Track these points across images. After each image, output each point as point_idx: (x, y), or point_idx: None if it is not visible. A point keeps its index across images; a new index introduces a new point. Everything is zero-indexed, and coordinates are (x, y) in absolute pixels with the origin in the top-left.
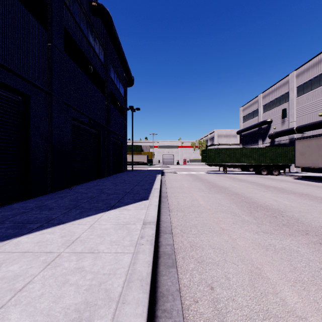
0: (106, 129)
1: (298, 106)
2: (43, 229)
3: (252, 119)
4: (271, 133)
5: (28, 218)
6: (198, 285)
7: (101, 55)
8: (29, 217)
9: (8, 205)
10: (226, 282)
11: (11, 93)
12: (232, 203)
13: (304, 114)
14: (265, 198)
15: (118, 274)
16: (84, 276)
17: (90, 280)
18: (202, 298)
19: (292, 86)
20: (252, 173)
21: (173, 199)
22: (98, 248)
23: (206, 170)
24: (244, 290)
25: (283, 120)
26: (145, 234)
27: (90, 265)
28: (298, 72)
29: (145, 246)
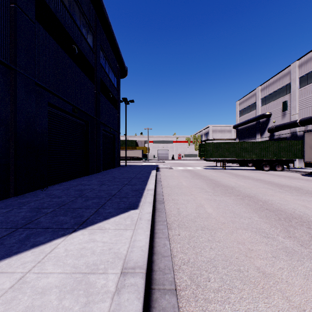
0: (95, 120)
1: (301, 98)
2: None
3: (250, 113)
4: (271, 127)
5: None
6: None
7: (90, 38)
8: None
9: None
10: None
11: None
12: (251, 212)
13: (307, 106)
14: (289, 203)
15: None
16: None
17: None
18: None
19: (294, 77)
20: (252, 169)
21: (171, 205)
22: None
23: (202, 165)
24: None
25: (283, 113)
26: None
27: None
28: (300, 61)
29: None
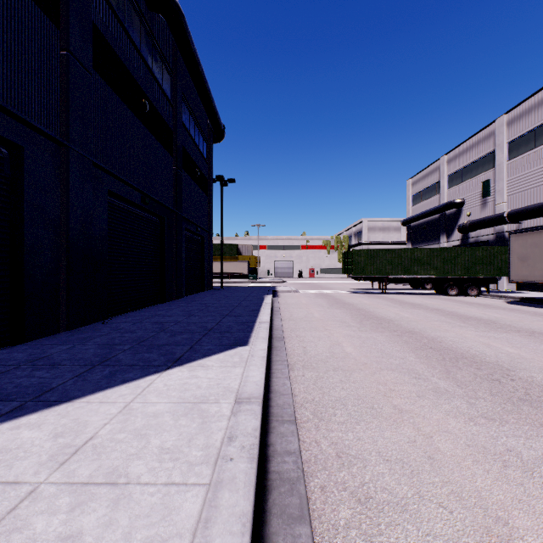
0: (174, 214)
1: (511, 176)
2: (20, 416)
3: (429, 199)
4: (464, 223)
5: (1, 386)
6: None
7: (166, 82)
8: (5, 384)
9: None
10: None
11: None
12: (407, 351)
13: (521, 189)
14: (467, 340)
15: None
16: None
17: None
18: None
19: (500, 141)
20: (430, 293)
21: (295, 342)
22: (129, 471)
23: (349, 288)
24: None
25: (483, 200)
26: (239, 429)
27: (99, 528)
28: (510, 116)
29: (236, 466)
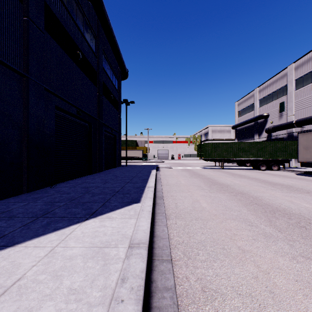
0: (97, 121)
1: (297, 99)
2: None
3: (248, 113)
4: (269, 127)
5: None
6: None
7: (92, 42)
8: None
9: None
10: None
11: None
12: (241, 206)
13: (303, 107)
14: (277, 199)
15: None
16: None
17: None
18: None
19: (291, 79)
20: (249, 168)
21: (170, 200)
22: None
23: (201, 165)
24: None
25: (280, 114)
26: (130, 271)
27: None
28: (297, 64)
29: (125, 308)
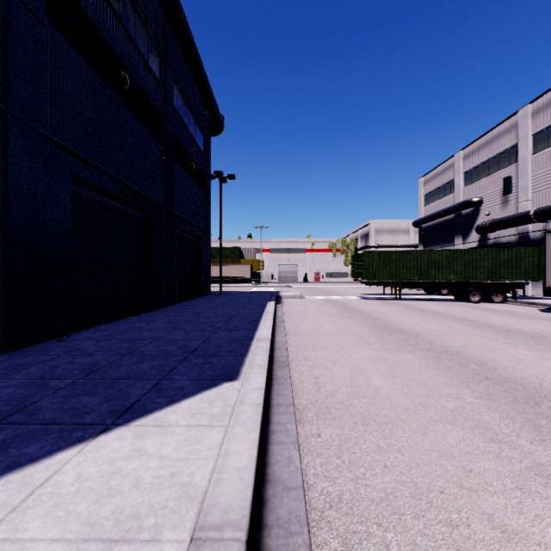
0: (164, 210)
1: (537, 171)
2: None
3: (443, 199)
4: (483, 223)
5: None
6: None
7: (154, 60)
8: None
9: None
10: None
11: None
12: (457, 384)
13: (549, 185)
14: (528, 366)
15: None
16: None
17: None
18: None
19: (524, 134)
20: (448, 299)
21: (303, 369)
22: None
23: (358, 293)
24: None
25: (504, 198)
26: None
27: None
28: (536, 105)
29: None
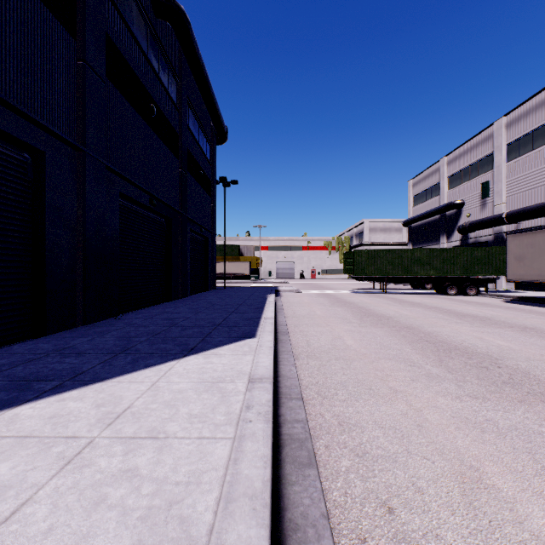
0: (180, 215)
1: (510, 177)
2: (63, 392)
3: (430, 200)
4: (463, 224)
5: (38, 370)
6: (363, 504)
7: (172, 87)
8: (41, 368)
9: (5, 346)
10: (417, 497)
11: (11, 147)
12: (404, 343)
13: (520, 191)
14: (461, 335)
15: (205, 484)
16: (138, 489)
17: (150, 498)
18: (373, 532)
19: (499, 143)
20: (430, 293)
21: (298, 336)
22: (166, 429)
23: (350, 288)
24: (455, 515)
25: (482, 201)
26: (254, 400)
27: (150, 465)
28: (509, 118)
29: (255, 425)
